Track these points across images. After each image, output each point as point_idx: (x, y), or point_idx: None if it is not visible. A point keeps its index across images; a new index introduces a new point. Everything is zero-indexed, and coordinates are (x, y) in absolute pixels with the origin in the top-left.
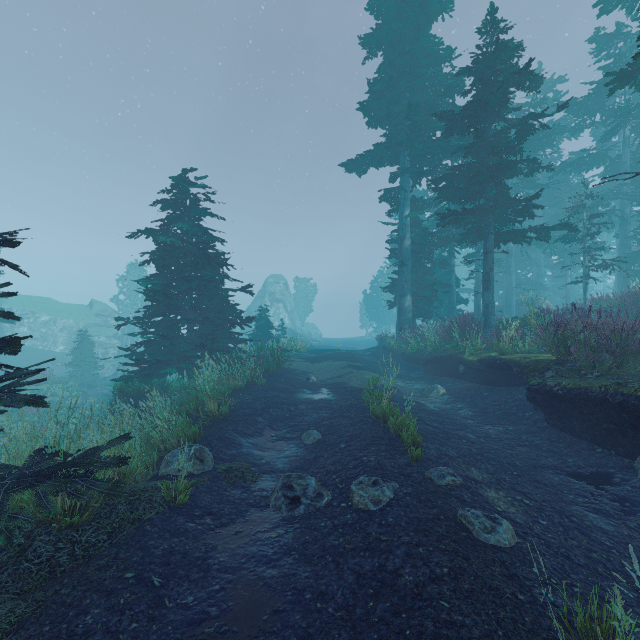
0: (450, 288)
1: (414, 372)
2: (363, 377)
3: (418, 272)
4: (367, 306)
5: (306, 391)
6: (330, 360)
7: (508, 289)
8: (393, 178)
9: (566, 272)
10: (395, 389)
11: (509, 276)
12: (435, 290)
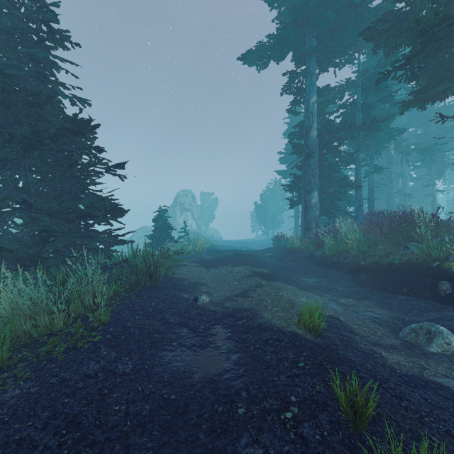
0: (357, 185)
1: (338, 282)
2: (280, 297)
3: (323, 168)
4: (257, 214)
5: (185, 337)
6: (229, 264)
7: (389, 194)
8: (299, 60)
9: (433, 182)
10: (342, 324)
11: (390, 183)
12: (344, 185)
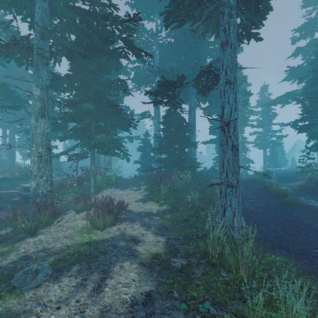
0: None
1: None
2: None
3: None
4: None
5: None
6: None
7: None
8: None
9: None
10: None
11: None
12: None
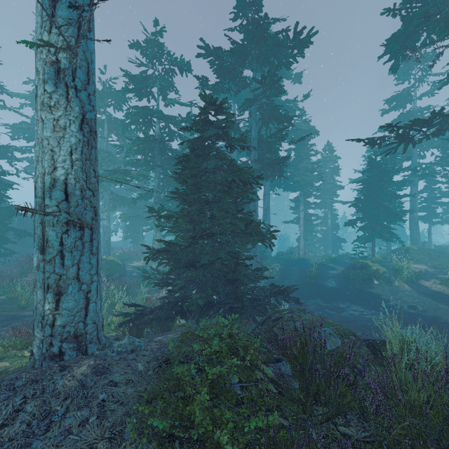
0: None
1: None
2: None
3: None
4: None
5: None
6: None
7: None
8: None
9: None
10: None
11: None
12: None
